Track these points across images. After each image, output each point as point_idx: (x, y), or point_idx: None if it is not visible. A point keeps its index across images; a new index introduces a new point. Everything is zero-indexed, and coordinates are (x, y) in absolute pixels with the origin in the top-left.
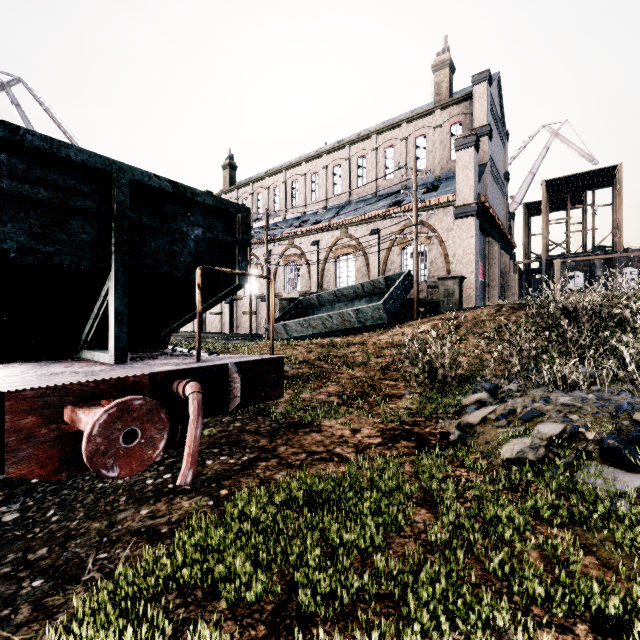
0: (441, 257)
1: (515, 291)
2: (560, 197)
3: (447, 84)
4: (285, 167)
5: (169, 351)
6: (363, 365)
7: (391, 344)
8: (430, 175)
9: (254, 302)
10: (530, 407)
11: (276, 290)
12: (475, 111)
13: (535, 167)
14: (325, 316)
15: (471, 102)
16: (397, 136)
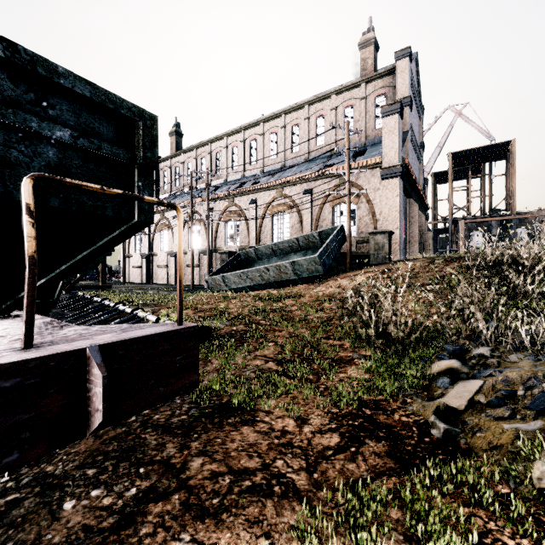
0: (369, 215)
1: (431, 247)
2: (462, 168)
3: (372, 60)
4: (226, 134)
5: (38, 316)
6: (303, 321)
7: (329, 296)
8: (357, 142)
9: (197, 256)
10: (537, 389)
11: (217, 245)
12: (398, 84)
13: (442, 142)
14: (262, 268)
15: (394, 76)
16: (327, 106)
